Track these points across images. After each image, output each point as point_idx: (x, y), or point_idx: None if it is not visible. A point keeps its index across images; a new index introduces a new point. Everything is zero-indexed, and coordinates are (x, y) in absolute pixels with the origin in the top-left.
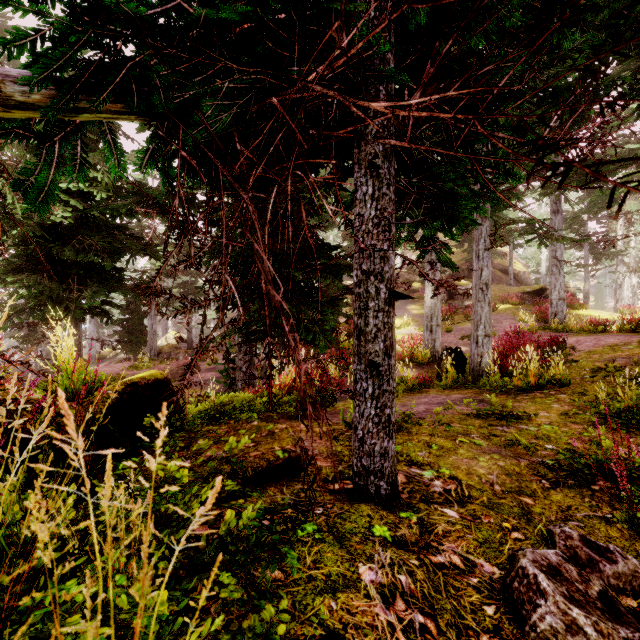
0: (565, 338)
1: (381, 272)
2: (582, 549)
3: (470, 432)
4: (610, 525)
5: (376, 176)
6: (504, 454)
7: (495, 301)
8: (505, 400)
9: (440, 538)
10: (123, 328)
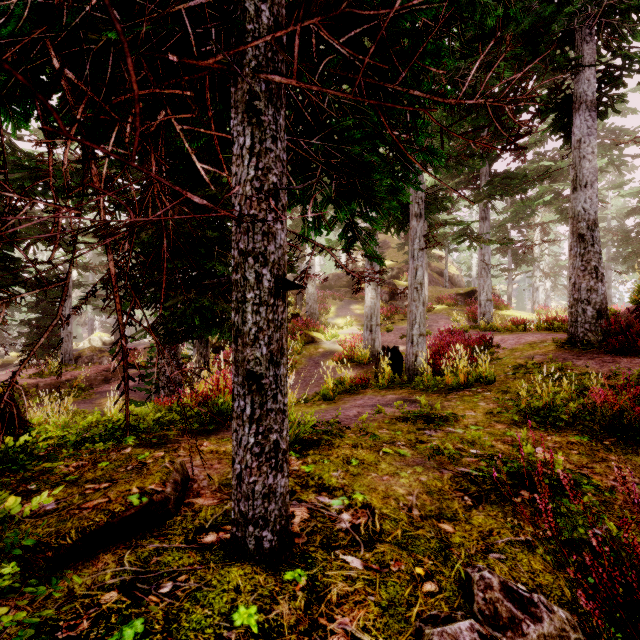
0: (492, 336)
1: (264, 253)
2: (503, 603)
3: (397, 440)
4: (533, 552)
5: (257, 124)
6: (428, 465)
7: (432, 302)
8: (436, 400)
9: (332, 609)
10: (32, 329)
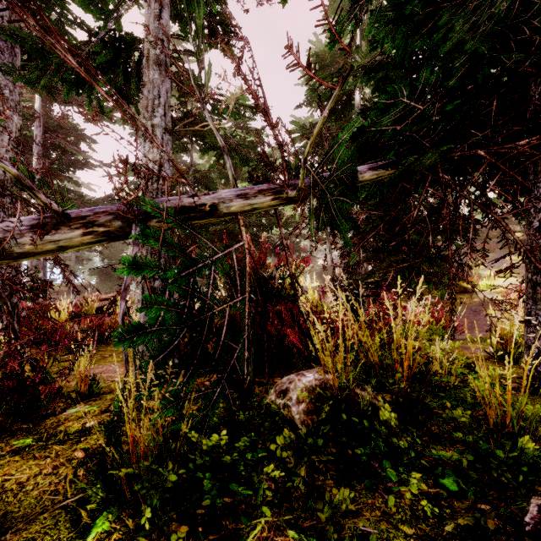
0: None
1: None
2: None
3: None
4: None
5: None
6: None
7: None
8: None
9: None
10: None
